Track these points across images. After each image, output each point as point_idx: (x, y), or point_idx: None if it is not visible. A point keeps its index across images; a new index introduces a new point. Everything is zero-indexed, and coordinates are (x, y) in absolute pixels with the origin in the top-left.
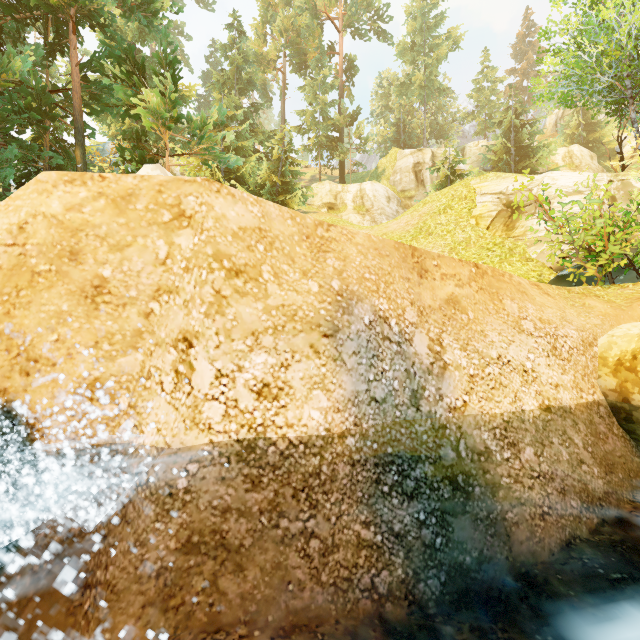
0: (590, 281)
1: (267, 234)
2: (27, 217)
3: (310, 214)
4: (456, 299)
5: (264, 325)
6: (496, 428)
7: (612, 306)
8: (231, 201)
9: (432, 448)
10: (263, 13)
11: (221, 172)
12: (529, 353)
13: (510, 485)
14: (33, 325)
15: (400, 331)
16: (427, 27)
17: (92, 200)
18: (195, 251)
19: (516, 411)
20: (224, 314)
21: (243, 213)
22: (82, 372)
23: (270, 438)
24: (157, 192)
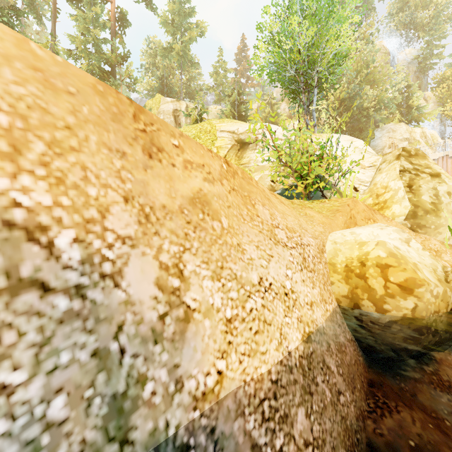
0: (293, 198)
1: None
2: None
3: None
4: (205, 198)
5: None
6: (264, 400)
7: (324, 216)
8: None
9: None
10: None
11: None
12: (287, 269)
13: None
14: None
15: (87, 258)
16: (183, 13)
17: None
18: None
19: (283, 357)
20: None
21: None
22: None
23: None
24: None
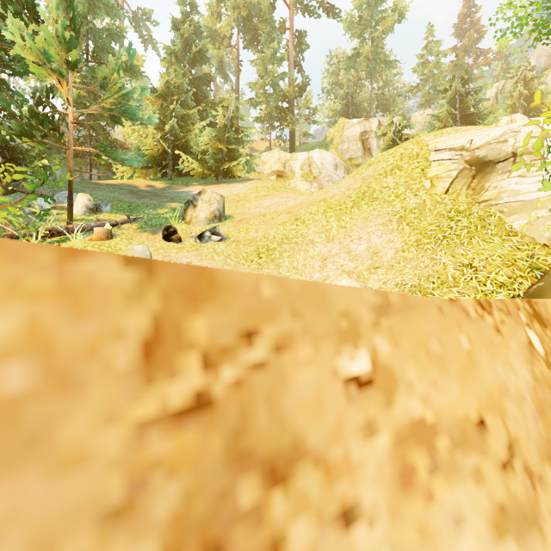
0: None
1: None
2: None
3: (254, 181)
4: None
5: None
6: None
7: None
8: None
9: None
10: None
11: (168, 140)
12: None
13: None
14: None
15: None
16: (374, 2)
17: None
18: None
19: None
20: None
21: None
22: None
23: None
24: None
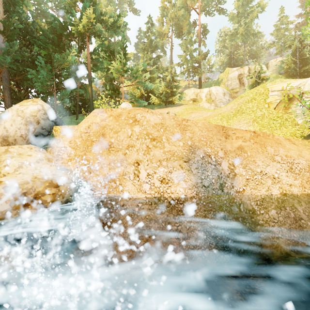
0: None
1: (164, 125)
2: (90, 124)
3: (184, 105)
4: (242, 147)
5: (163, 158)
6: (258, 201)
7: None
8: (152, 114)
9: (228, 206)
10: (162, 12)
11: (143, 89)
12: (277, 170)
13: (263, 224)
14: (92, 157)
15: (215, 160)
16: (246, 3)
17: (108, 117)
18: (140, 132)
19: (268, 194)
20: (149, 154)
21: (156, 118)
22: (105, 172)
23: (165, 197)
24: (128, 113)
